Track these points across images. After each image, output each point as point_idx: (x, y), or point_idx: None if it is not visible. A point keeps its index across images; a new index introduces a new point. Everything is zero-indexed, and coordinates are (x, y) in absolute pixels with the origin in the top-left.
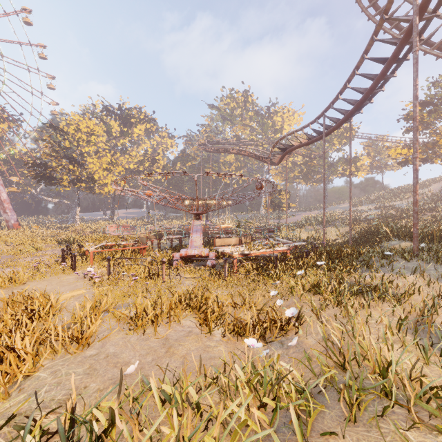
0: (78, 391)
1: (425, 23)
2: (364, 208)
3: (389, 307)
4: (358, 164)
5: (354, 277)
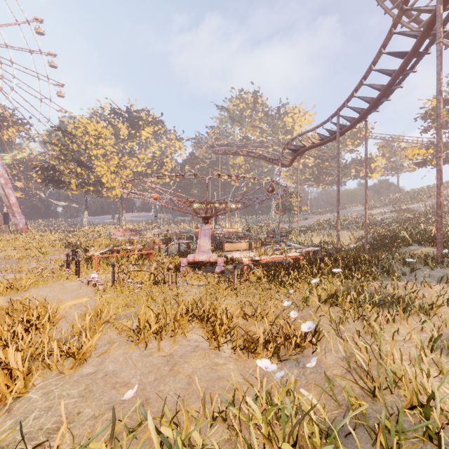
0: (70, 418)
1: (448, 13)
2: (379, 211)
3: (415, 321)
4: (372, 165)
5: (374, 286)
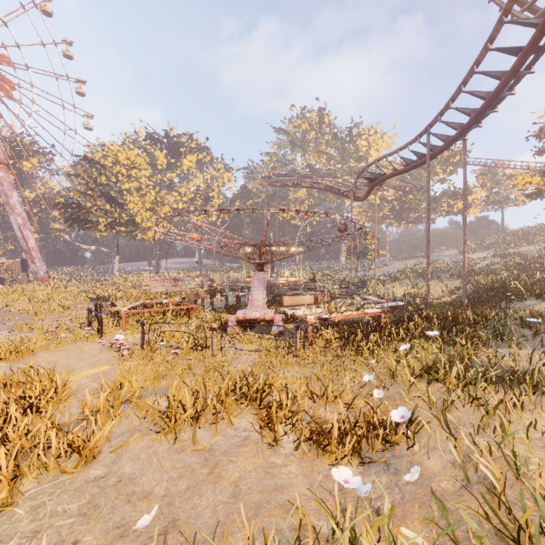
0: None
1: None
2: (478, 255)
3: None
4: (468, 198)
5: (487, 356)
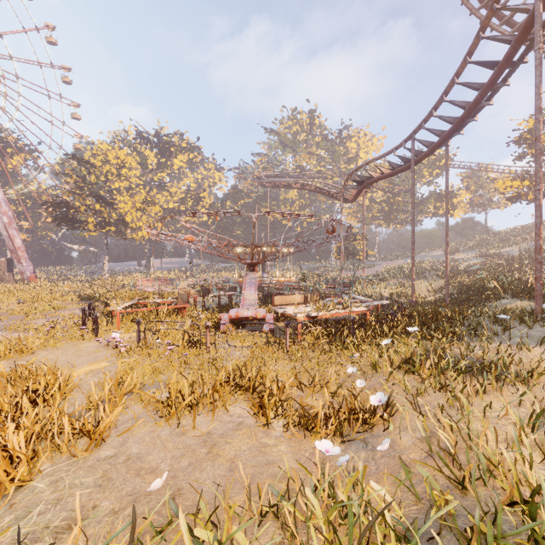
0: (84, 514)
1: None
2: (463, 256)
3: (511, 392)
4: (454, 200)
5: (459, 349)
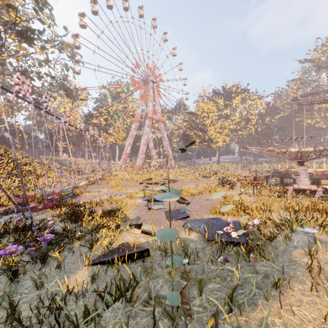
0: None
1: None
2: None
3: None
4: None
5: None
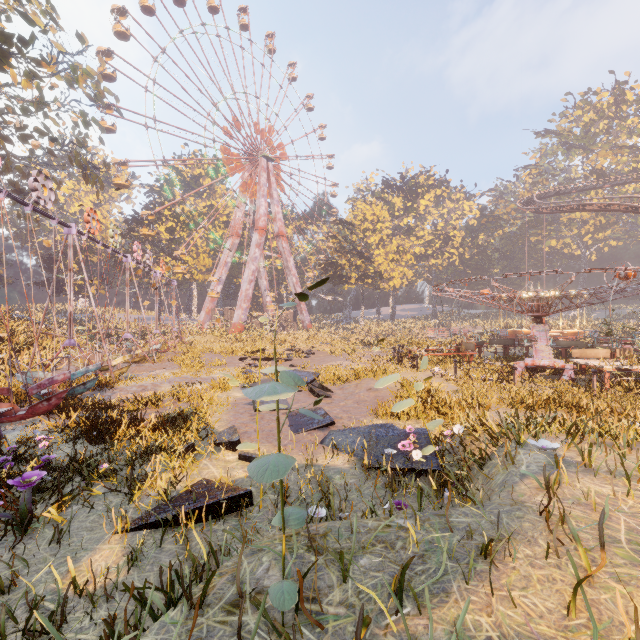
0: None
1: None
2: None
3: None
4: None
5: None
